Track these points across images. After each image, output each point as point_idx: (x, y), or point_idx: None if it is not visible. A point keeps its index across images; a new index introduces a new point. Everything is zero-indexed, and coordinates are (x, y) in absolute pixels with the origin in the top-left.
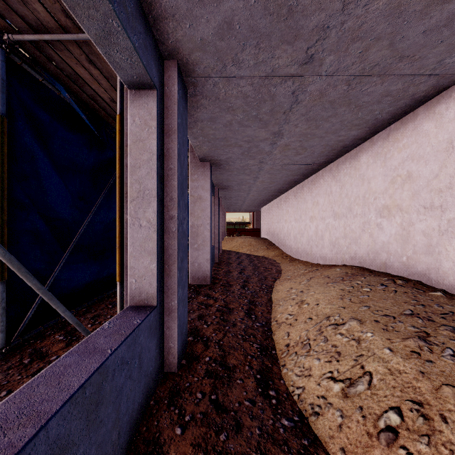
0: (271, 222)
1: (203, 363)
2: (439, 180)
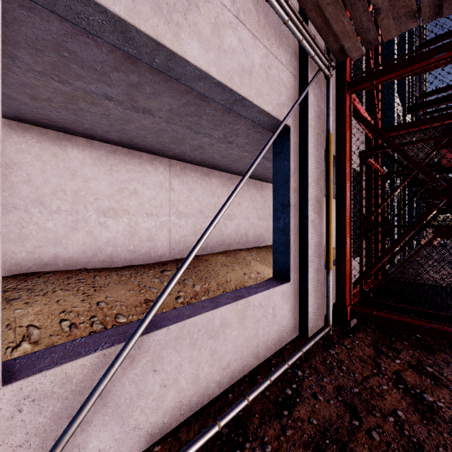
0: None
1: None
2: None
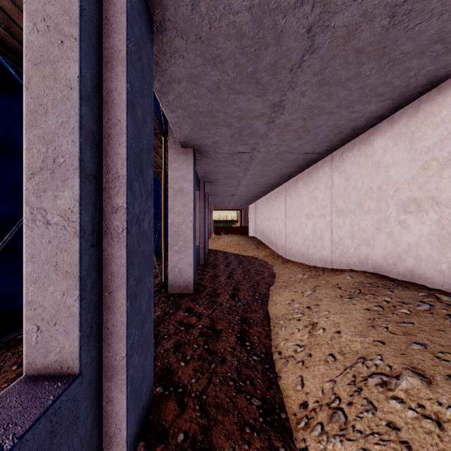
0: (261, 219)
1: (173, 449)
2: None
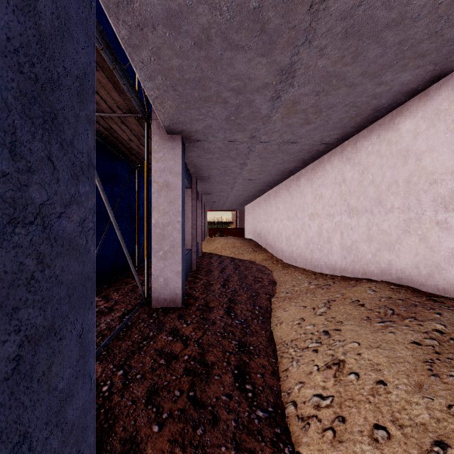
0: (257, 221)
1: None
2: None
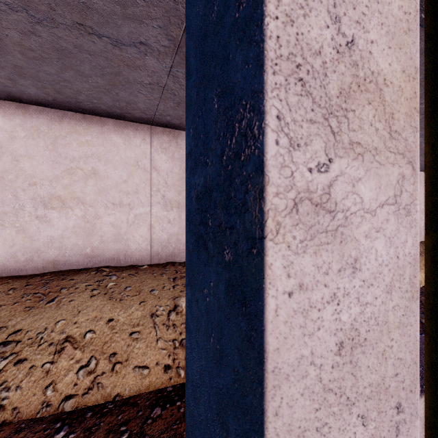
0: None
1: None
2: (127, 185)
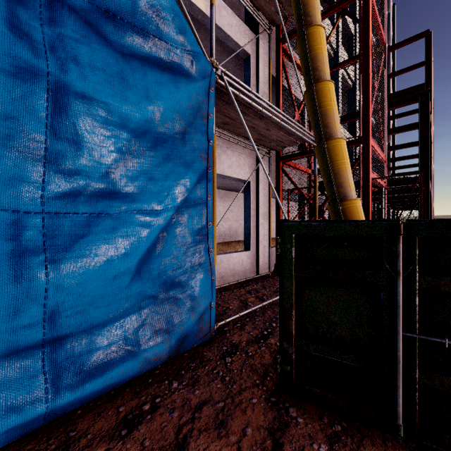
0: None
1: None
2: None
